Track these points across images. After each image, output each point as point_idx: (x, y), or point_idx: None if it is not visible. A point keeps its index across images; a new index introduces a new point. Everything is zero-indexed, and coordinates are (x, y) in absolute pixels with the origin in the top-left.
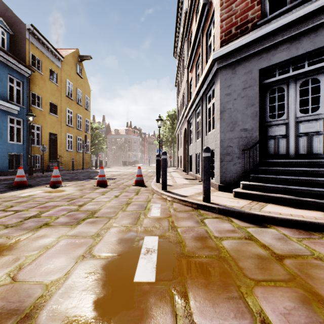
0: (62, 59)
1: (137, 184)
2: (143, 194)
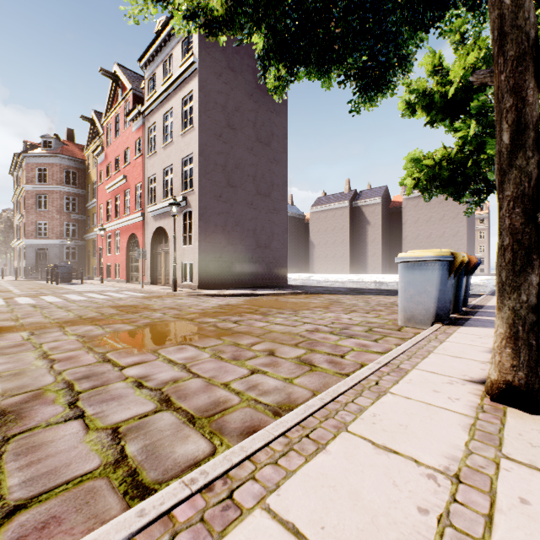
0: None
1: None
2: None
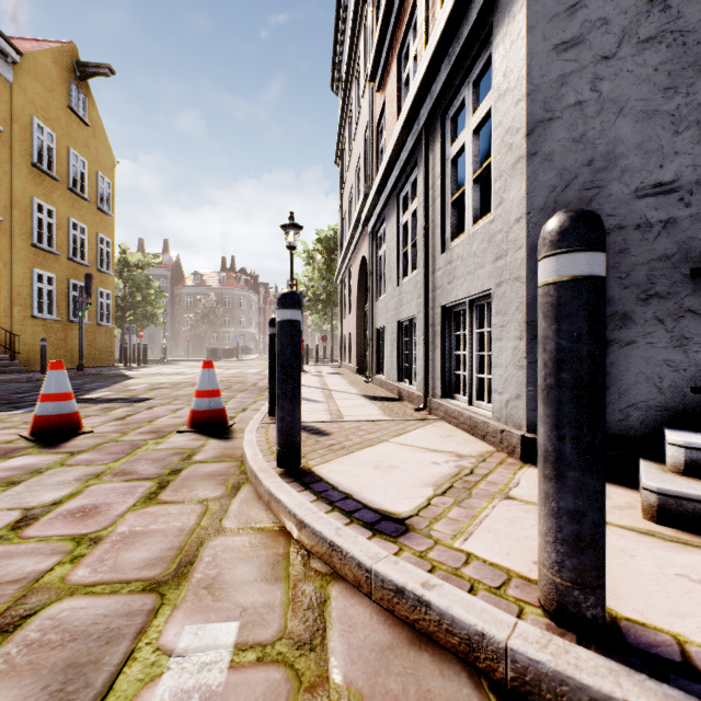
0: (14, 56)
1: (199, 426)
2: (183, 494)
